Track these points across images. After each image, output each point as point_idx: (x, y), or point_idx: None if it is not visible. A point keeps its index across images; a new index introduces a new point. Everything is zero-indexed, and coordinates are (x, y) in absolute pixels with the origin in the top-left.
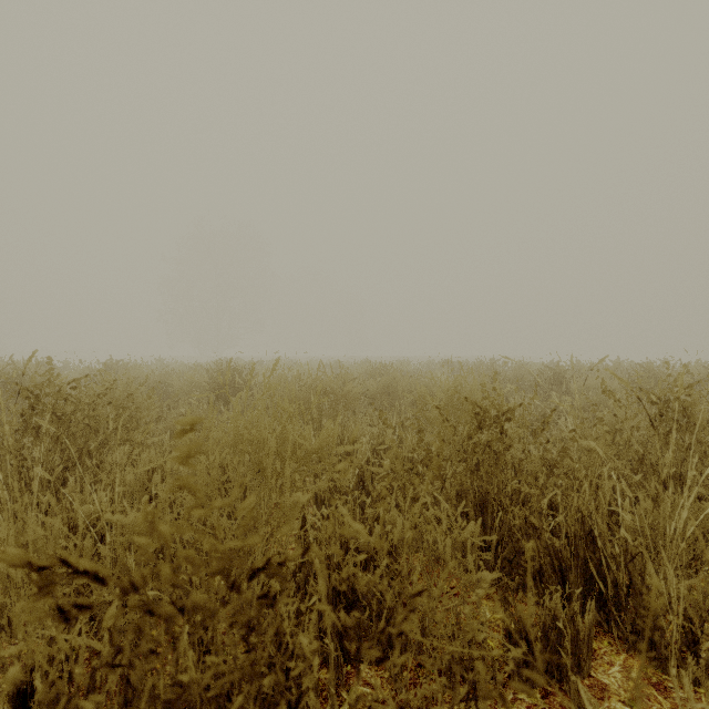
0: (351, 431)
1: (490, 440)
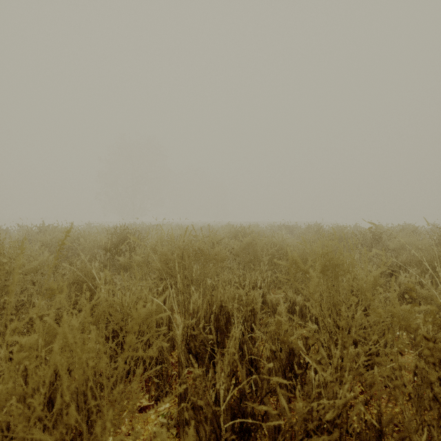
0: (220, 296)
1: None
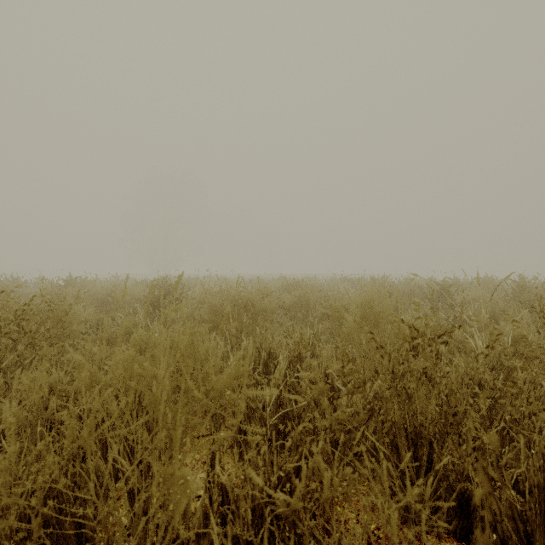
0: (269, 343)
1: (428, 369)
